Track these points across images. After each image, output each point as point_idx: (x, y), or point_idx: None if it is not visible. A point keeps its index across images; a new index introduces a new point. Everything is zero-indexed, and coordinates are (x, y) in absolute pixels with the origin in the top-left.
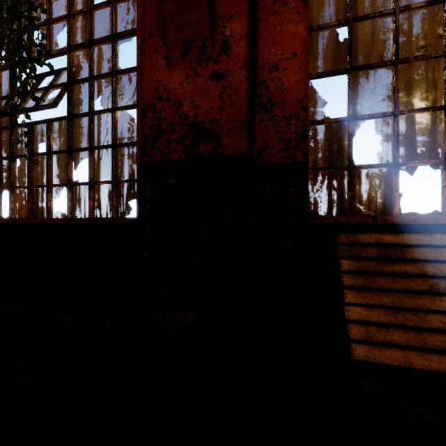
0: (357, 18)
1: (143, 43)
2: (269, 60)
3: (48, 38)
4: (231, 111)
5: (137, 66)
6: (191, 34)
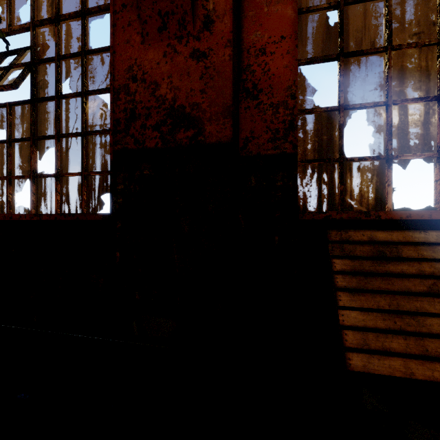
0: (349, 1)
1: (114, 16)
2: (255, 43)
3: (8, 12)
4: (214, 94)
5: (110, 46)
6: (170, 6)
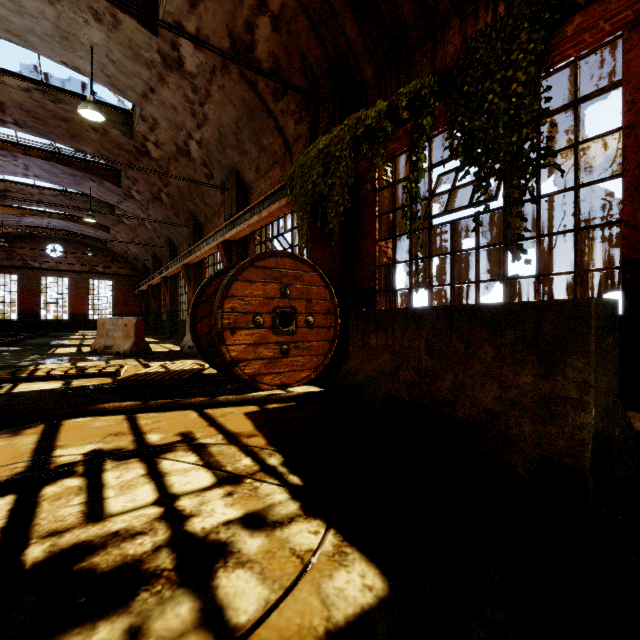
0: None
1: None
2: None
3: None
4: None
5: (622, 127)
6: None
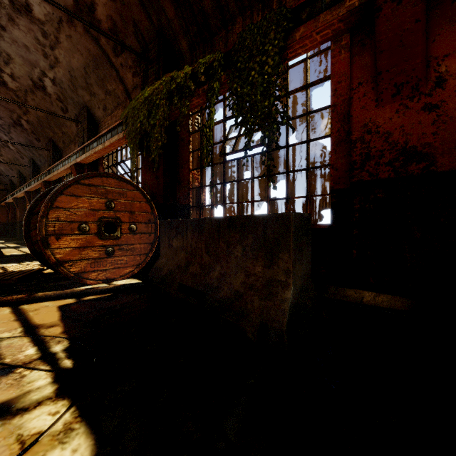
0: None
1: (351, 92)
2: None
3: None
4: (447, 134)
5: (330, 105)
6: (405, 79)
